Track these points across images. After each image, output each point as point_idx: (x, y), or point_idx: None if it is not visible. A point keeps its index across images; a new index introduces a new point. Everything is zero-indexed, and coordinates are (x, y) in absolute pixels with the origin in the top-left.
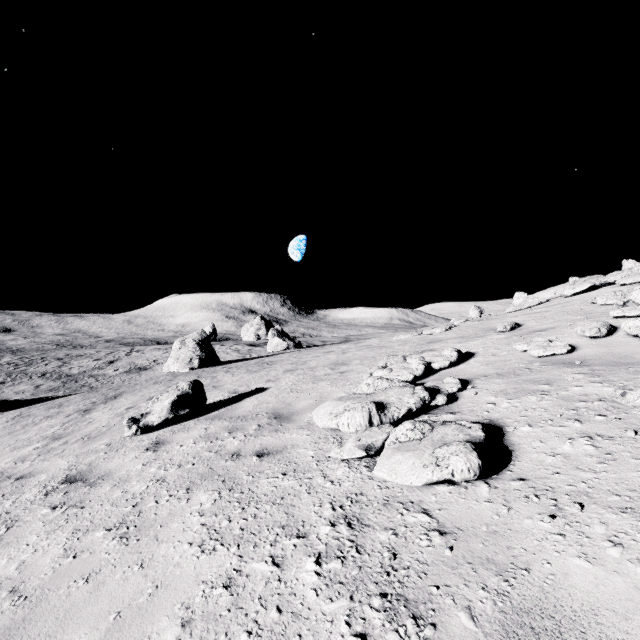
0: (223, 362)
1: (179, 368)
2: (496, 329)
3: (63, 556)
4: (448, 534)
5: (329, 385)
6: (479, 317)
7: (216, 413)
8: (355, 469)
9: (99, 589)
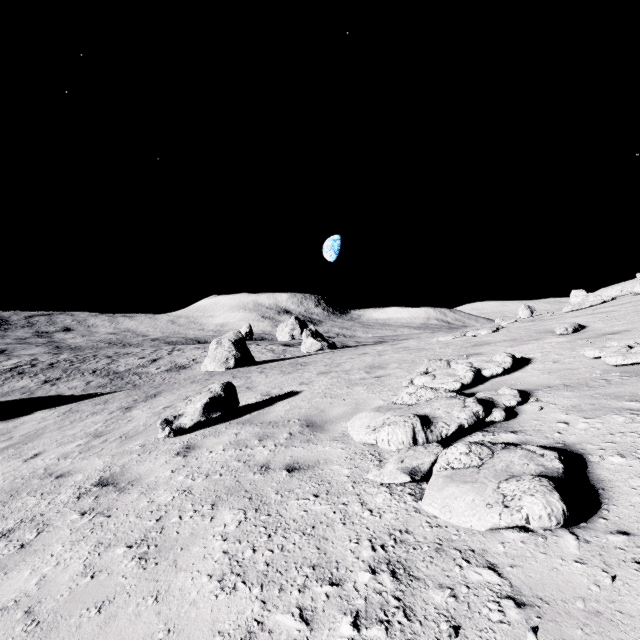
0: (258, 362)
1: (216, 367)
2: (554, 331)
3: (82, 574)
4: (528, 607)
5: (365, 391)
6: (530, 317)
7: (248, 417)
8: (398, 497)
9: (109, 624)
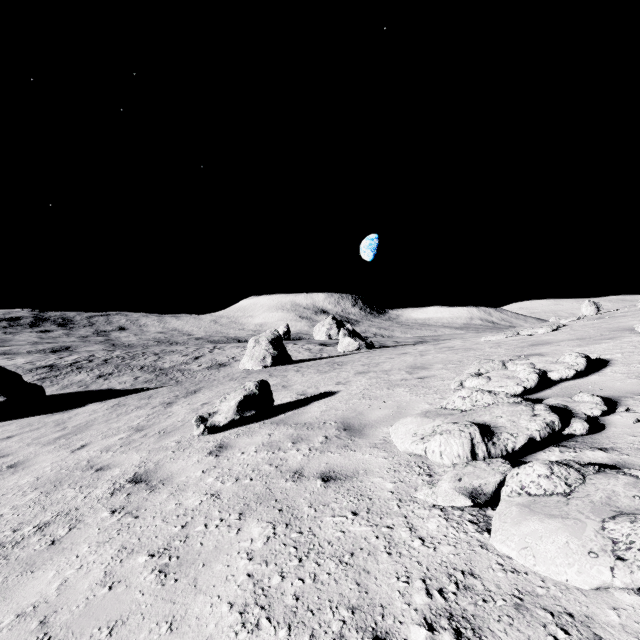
0: (294, 361)
1: (253, 366)
2: (633, 329)
3: (101, 583)
4: None
5: (407, 393)
6: (595, 315)
7: (282, 417)
8: (455, 524)
9: None
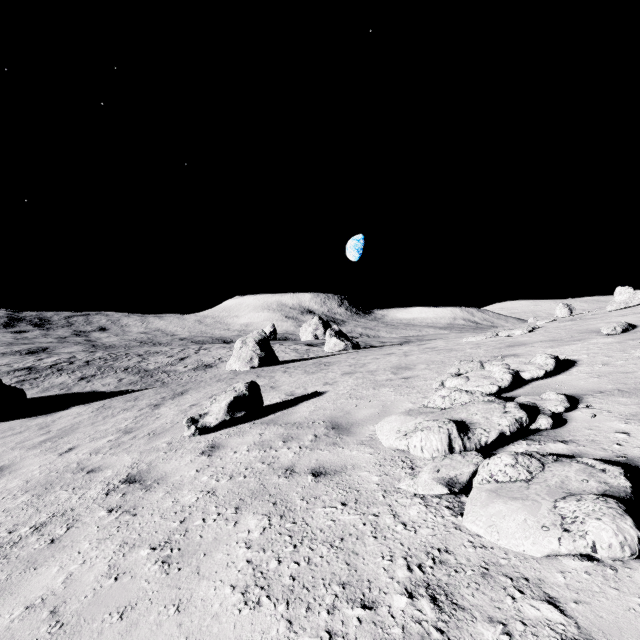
0: (281, 362)
1: (240, 367)
2: (599, 331)
3: (106, 575)
4: None
5: (392, 392)
6: (569, 317)
7: (272, 417)
8: (434, 510)
9: (131, 632)
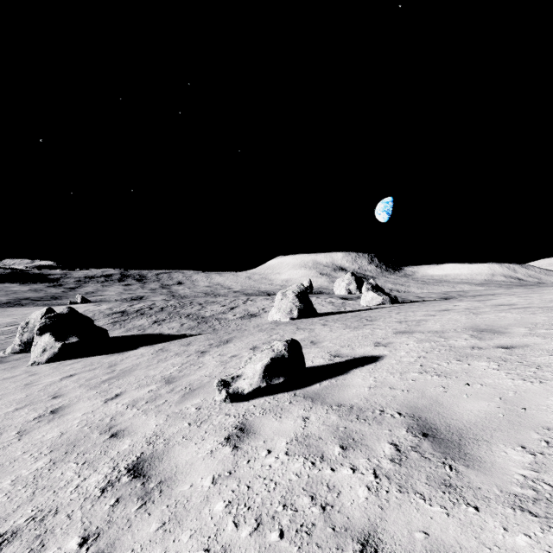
0: (319, 314)
1: (281, 317)
2: None
3: None
4: None
5: (500, 371)
6: None
7: (317, 388)
8: None
9: None
